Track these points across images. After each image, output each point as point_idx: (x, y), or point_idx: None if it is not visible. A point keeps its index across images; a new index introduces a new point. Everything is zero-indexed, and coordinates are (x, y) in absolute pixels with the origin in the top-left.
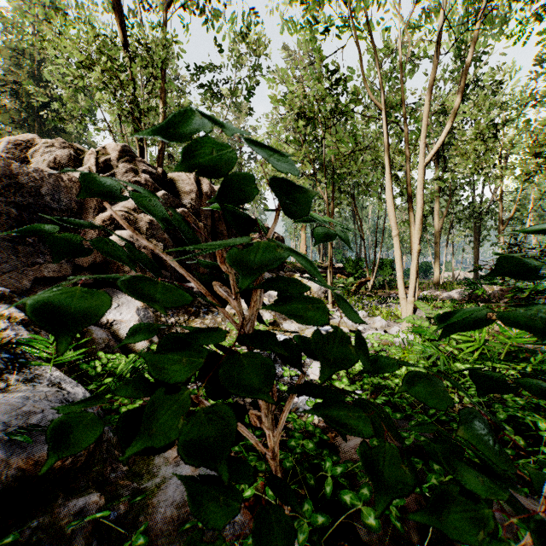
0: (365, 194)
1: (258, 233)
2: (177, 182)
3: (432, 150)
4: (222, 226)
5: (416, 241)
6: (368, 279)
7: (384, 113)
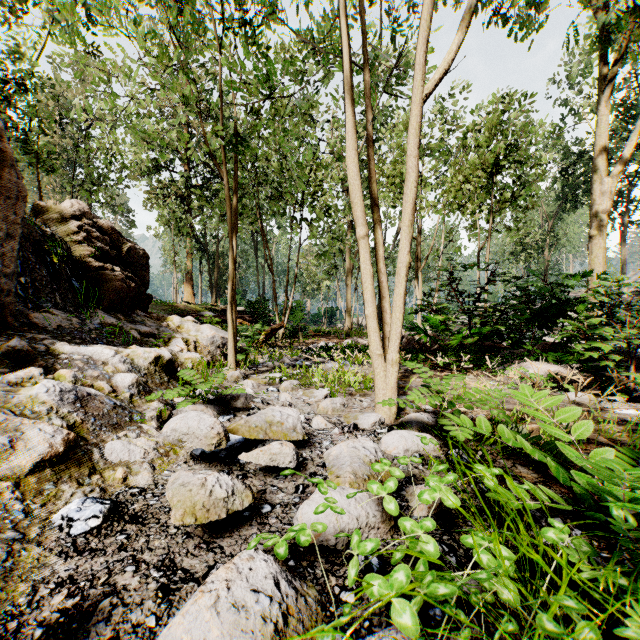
0: (274, 214)
1: (87, 234)
2: None
3: (437, 73)
4: None
5: (406, 245)
6: (282, 325)
7: (343, 0)
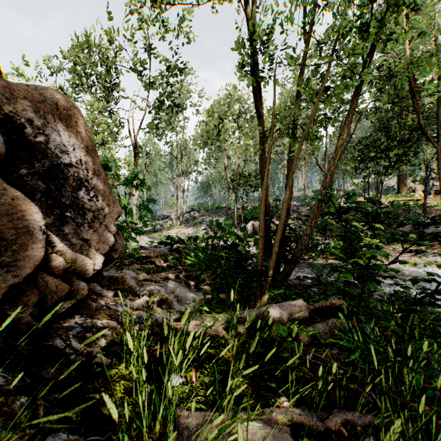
0: None
1: None
2: None
3: None
4: None
5: None
6: None
7: None
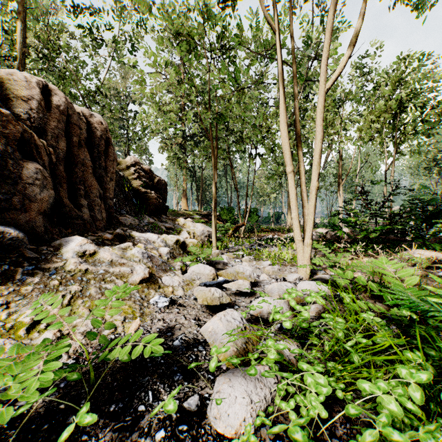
0: (238, 151)
1: (138, 174)
2: (9, 83)
3: (334, 75)
4: (83, 154)
5: (315, 176)
6: (243, 224)
7: (278, 37)
